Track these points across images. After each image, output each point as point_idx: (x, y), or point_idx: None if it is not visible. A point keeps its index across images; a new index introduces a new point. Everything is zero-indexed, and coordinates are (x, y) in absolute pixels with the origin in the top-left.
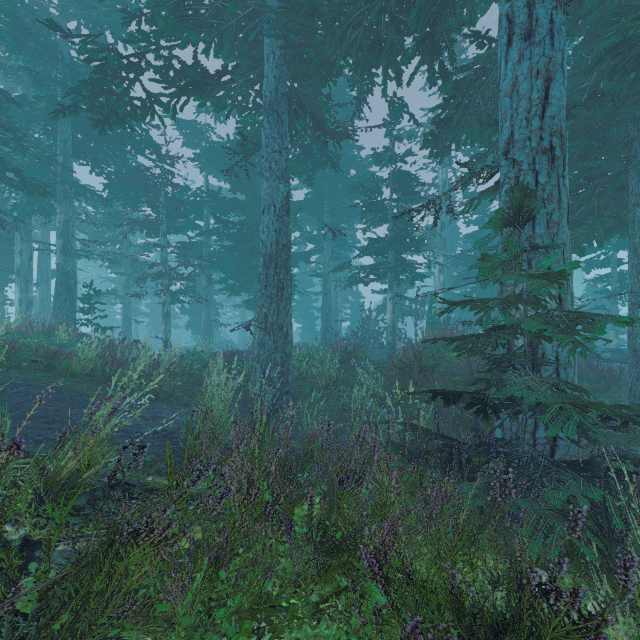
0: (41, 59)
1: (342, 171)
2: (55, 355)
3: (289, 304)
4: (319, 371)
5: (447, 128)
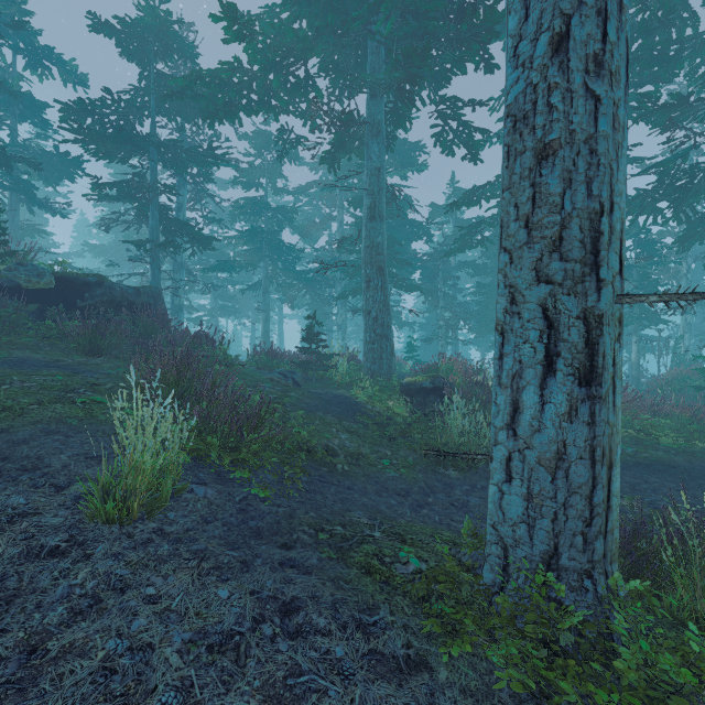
0: None
1: None
2: None
3: None
4: None
5: (691, 238)
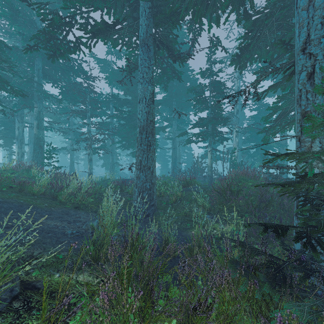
0: (27, 28)
1: (183, 81)
2: (23, 183)
3: (154, 154)
4: (171, 192)
5: (246, 51)
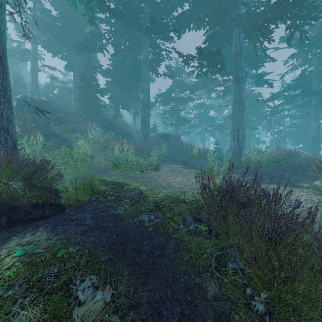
0: None
1: None
2: None
3: (319, 147)
4: None
5: None
